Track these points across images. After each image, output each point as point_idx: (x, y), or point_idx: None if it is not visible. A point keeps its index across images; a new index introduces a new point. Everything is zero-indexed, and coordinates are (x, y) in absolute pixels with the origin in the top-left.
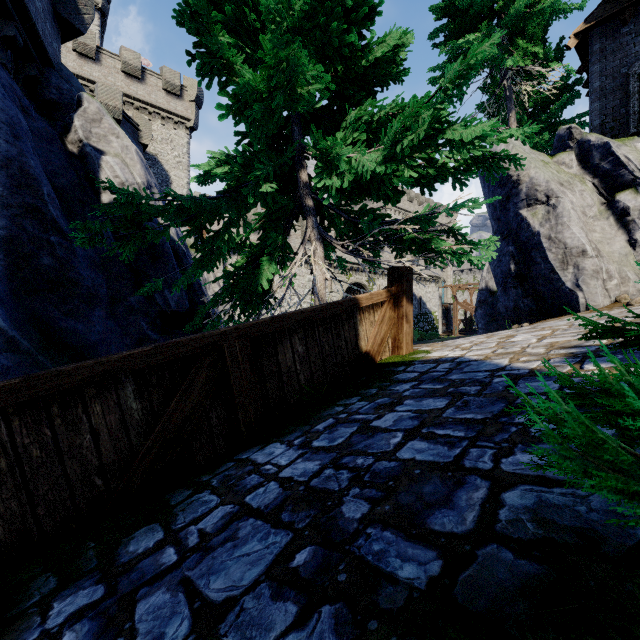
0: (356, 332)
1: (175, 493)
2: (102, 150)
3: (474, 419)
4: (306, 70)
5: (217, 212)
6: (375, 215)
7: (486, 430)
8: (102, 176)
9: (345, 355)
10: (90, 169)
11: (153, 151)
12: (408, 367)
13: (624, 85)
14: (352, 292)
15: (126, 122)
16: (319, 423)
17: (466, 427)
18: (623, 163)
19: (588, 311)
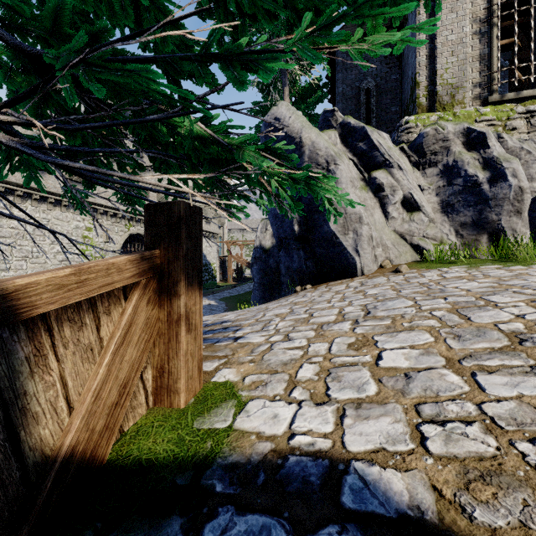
0: (11, 405)
1: None
2: None
3: None
4: None
5: None
6: None
7: None
8: None
9: None
10: None
11: None
12: None
13: (357, 95)
14: (133, 243)
15: None
16: None
17: None
18: (376, 146)
19: (364, 276)
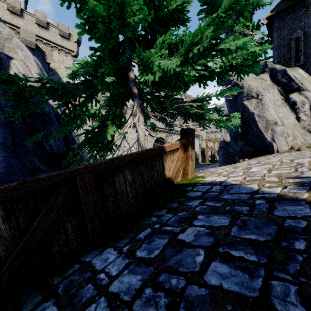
0: (163, 166)
1: (30, 297)
2: (11, 57)
3: (258, 241)
4: (133, 4)
5: (78, 93)
6: (173, 98)
7: (275, 256)
8: (11, 72)
9: (156, 180)
10: (3, 67)
11: (53, 67)
12: (194, 187)
13: (289, 43)
14: (158, 142)
15: (38, 50)
16: (141, 231)
17: (255, 250)
18: (293, 79)
19: (278, 153)
